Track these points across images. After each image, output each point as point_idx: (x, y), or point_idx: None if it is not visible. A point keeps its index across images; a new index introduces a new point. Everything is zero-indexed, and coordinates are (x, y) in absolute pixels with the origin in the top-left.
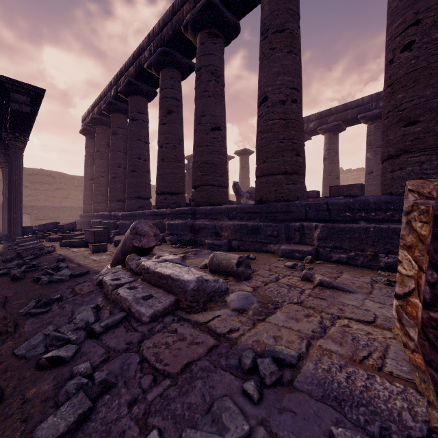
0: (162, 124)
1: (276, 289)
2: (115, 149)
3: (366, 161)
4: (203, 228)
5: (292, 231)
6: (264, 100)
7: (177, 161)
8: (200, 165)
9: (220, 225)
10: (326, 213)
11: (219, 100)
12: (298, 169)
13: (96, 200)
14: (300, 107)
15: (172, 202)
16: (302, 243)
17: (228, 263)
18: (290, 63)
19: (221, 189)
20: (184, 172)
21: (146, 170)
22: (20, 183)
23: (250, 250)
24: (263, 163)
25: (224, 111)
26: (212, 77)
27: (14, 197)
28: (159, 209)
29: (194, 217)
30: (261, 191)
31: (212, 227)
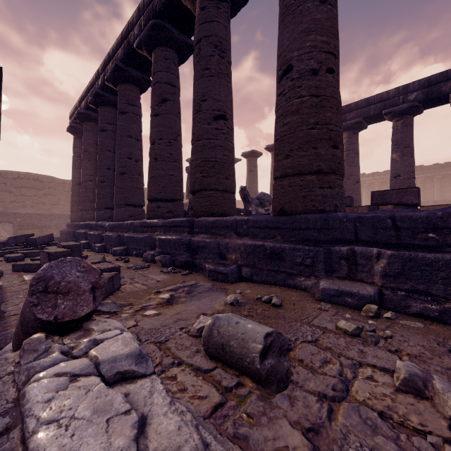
0: (155, 115)
1: (368, 448)
2: (103, 148)
3: (392, 163)
4: (203, 248)
5: (335, 259)
6: (286, 71)
7: (173, 160)
8: (199, 163)
9: (226, 244)
10: (391, 232)
11: (224, 80)
12: (336, 166)
13: (83, 207)
14: (337, 79)
15: (166, 211)
16: (353, 279)
17: (243, 350)
18: (324, 16)
19: (227, 194)
20: (182, 174)
21: (138, 172)
22: None
23: (269, 283)
24: (285, 159)
25: (230, 96)
26: (215, 51)
27: None
28: (150, 219)
29: (191, 232)
30: (282, 197)
31: (215, 246)
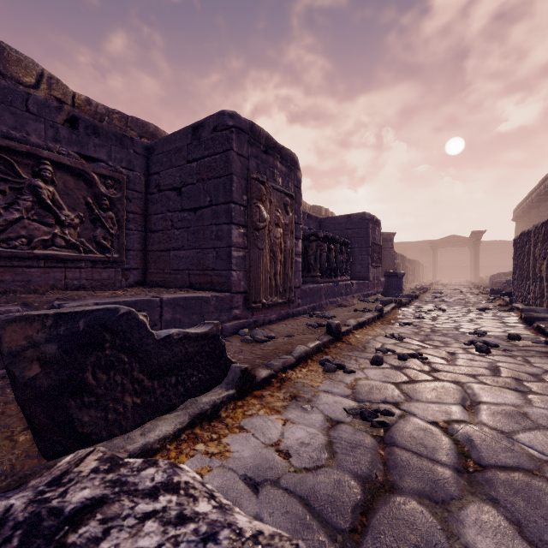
0: None
1: None
2: None
3: None
4: None
5: None
6: None
7: None
8: None
9: None
10: None
11: None
12: None
13: None
14: None
15: None
16: None
17: None
18: None
19: None
20: None
21: None
22: (478, 260)
23: None
24: None
25: None
26: None
27: (476, 265)
28: None
29: None
30: None
31: None
